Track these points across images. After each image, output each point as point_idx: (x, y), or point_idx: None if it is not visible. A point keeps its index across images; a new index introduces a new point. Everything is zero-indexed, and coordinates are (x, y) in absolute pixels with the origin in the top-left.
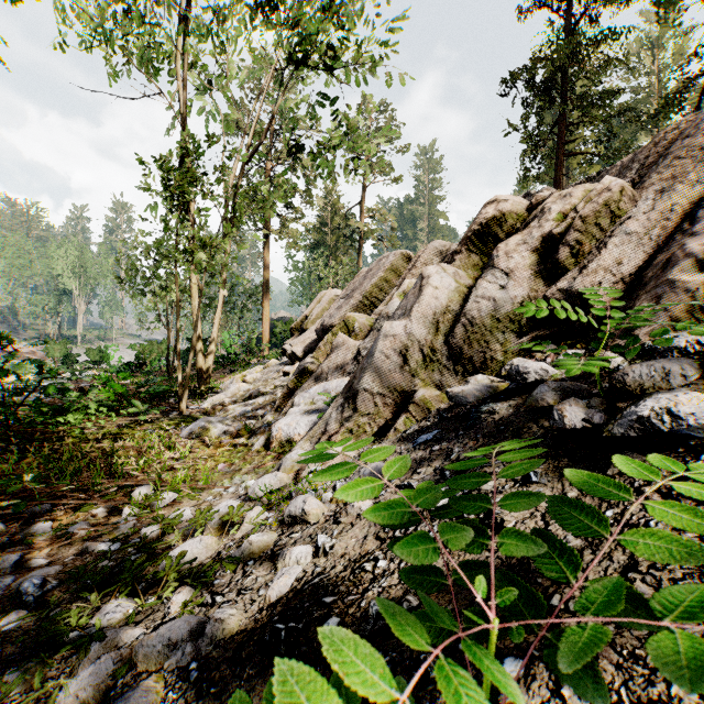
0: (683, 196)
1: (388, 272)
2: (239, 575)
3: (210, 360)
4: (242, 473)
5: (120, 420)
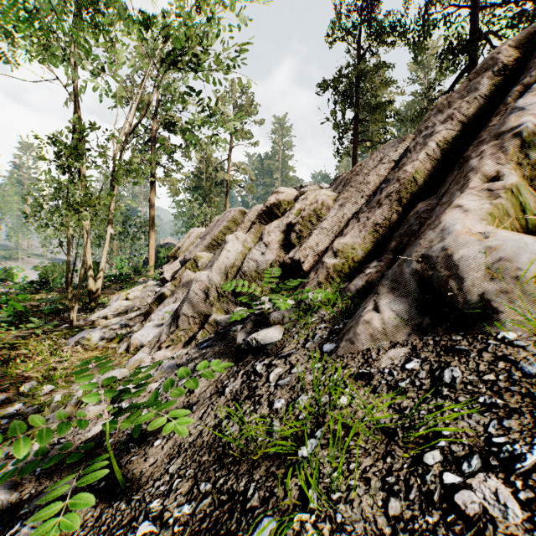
0: (349, 210)
1: (230, 222)
2: (78, 428)
3: (99, 282)
4: None
5: (20, 333)
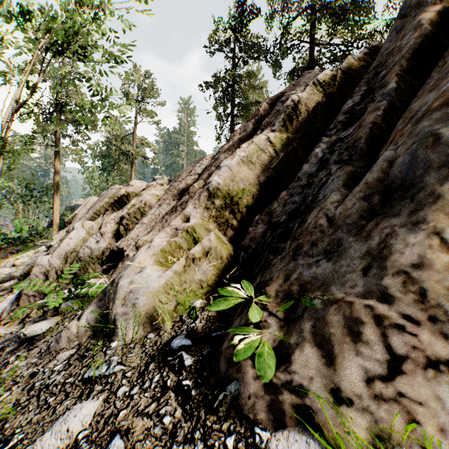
0: (164, 209)
1: (111, 199)
2: None
3: None
4: None
5: None
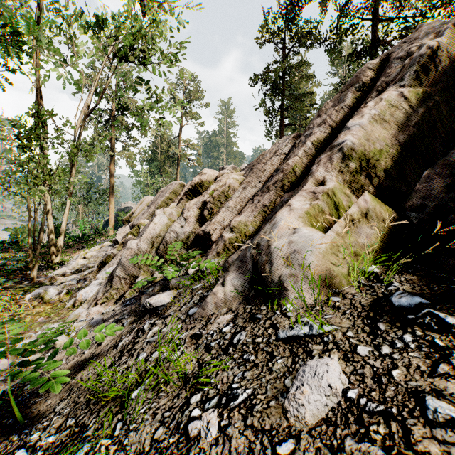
0: (250, 192)
1: (172, 194)
2: None
3: (60, 244)
4: (50, 322)
5: None
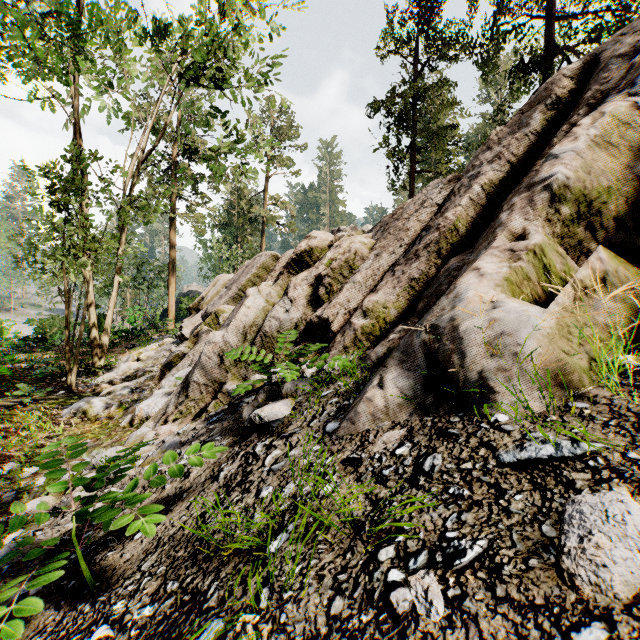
0: (386, 260)
1: (260, 269)
2: (59, 518)
3: (105, 340)
4: (101, 447)
5: (5, 402)
